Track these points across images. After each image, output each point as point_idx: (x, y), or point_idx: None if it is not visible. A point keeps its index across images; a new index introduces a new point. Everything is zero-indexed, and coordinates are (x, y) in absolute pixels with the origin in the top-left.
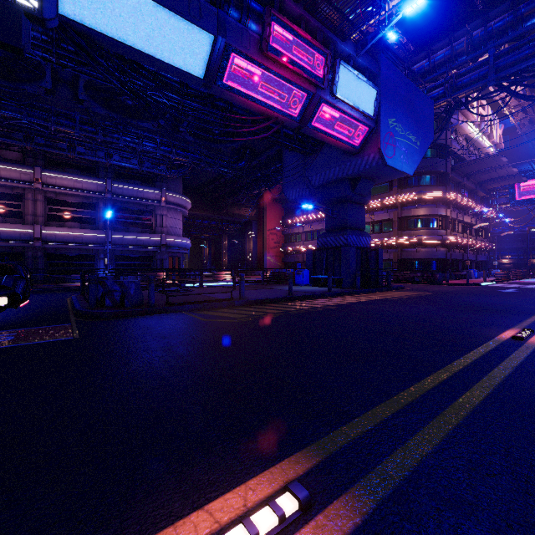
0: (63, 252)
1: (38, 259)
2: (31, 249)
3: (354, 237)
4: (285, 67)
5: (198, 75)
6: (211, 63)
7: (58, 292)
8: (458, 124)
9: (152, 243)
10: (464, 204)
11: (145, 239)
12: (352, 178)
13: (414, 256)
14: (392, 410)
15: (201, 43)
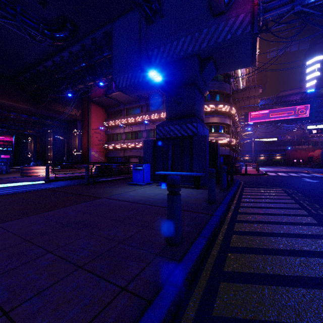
0: None
1: None
2: None
3: (201, 127)
4: None
5: None
6: None
7: None
8: None
9: None
10: (235, 119)
11: None
12: (201, 57)
13: None
14: None
15: None
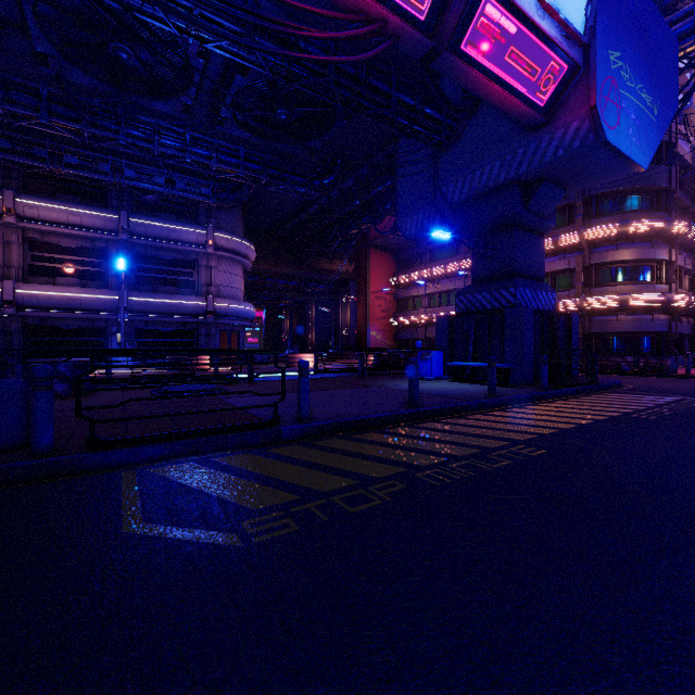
0: (54, 323)
1: (13, 334)
2: (1, 319)
3: (527, 292)
4: None
5: None
6: None
7: None
8: (692, 105)
9: (193, 310)
10: None
11: (182, 304)
12: (524, 182)
13: (612, 328)
14: None
15: None
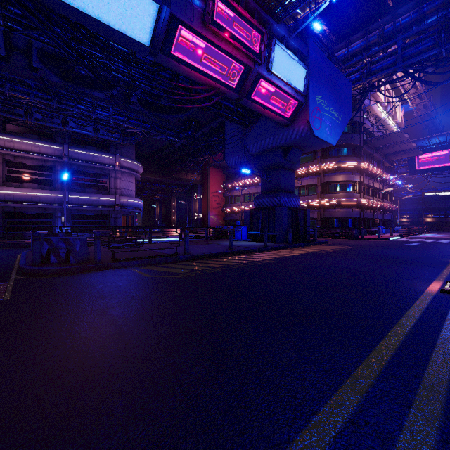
0: (22, 210)
1: None
2: None
3: (285, 199)
4: (226, 41)
5: (144, 43)
6: (156, 31)
7: (12, 248)
8: (370, 105)
9: (107, 203)
10: (374, 172)
11: (100, 199)
12: (284, 147)
13: (334, 215)
14: (357, 395)
15: (146, 10)
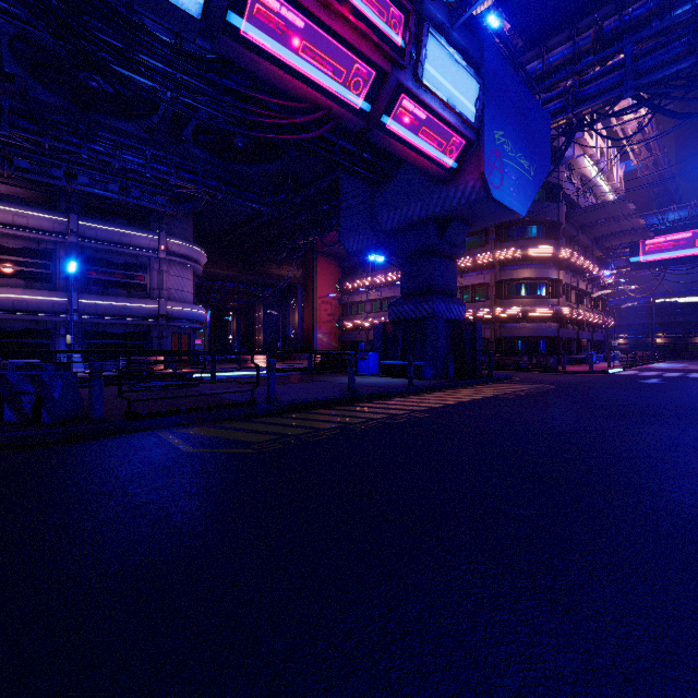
0: None
1: None
2: None
3: (442, 305)
4: (343, 18)
5: (191, 11)
6: None
7: None
8: (573, 157)
9: (145, 313)
10: (579, 265)
11: (134, 306)
12: (440, 219)
13: (517, 333)
14: None
15: None
